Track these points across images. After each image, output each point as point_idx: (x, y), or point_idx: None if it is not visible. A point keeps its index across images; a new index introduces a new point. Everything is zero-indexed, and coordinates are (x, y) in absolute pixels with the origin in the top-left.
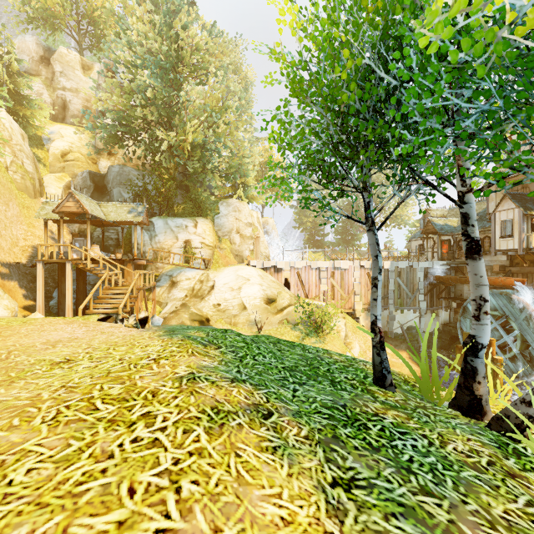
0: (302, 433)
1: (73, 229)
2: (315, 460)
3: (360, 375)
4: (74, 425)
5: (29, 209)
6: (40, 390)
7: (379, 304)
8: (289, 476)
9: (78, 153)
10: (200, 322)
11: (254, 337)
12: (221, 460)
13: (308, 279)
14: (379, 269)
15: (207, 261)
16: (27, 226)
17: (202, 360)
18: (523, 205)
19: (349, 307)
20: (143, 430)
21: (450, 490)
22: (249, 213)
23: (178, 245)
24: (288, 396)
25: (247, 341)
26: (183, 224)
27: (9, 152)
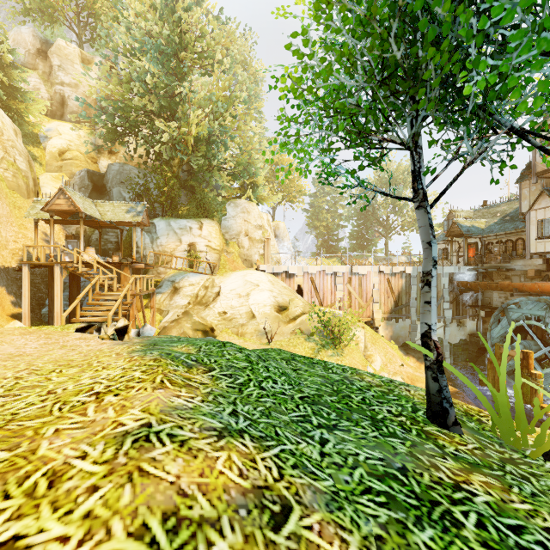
0: None
1: (69, 231)
2: None
3: (407, 407)
4: None
5: (21, 209)
6: None
7: (433, 308)
8: None
9: (77, 151)
10: (204, 332)
11: (261, 352)
12: None
13: (322, 285)
14: (433, 261)
15: (213, 266)
16: (18, 227)
17: (174, 396)
18: None
19: (367, 316)
20: None
21: None
22: (258, 214)
23: (181, 249)
24: (313, 456)
25: (251, 359)
26: (188, 225)
27: None
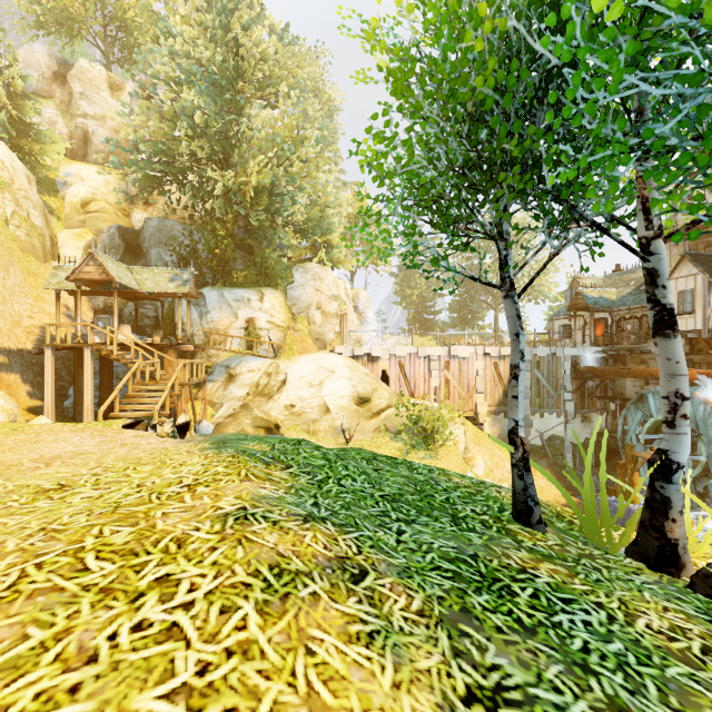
0: (413, 605)
1: (96, 303)
2: (437, 653)
3: (494, 507)
4: (42, 599)
5: (37, 276)
6: (6, 535)
7: (521, 403)
8: (396, 687)
9: (104, 201)
10: (267, 429)
11: (339, 451)
12: (281, 664)
13: (414, 371)
14: (520, 354)
15: (277, 347)
16: (33, 299)
17: (260, 488)
18: (709, 270)
19: (469, 409)
20: (155, 608)
21: (655, 703)
22: (333, 282)
23: (237, 325)
24: (390, 542)
25: (329, 457)
26: (245, 296)
27: (10, 199)
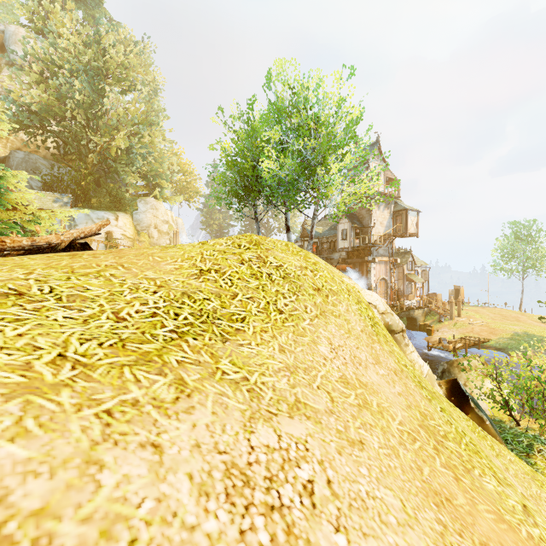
0: None
1: None
2: None
3: None
4: None
5: None
6: None
7: None
8: None
9: None
10: None
11: None
12: None
13: None
14: None
15: None
16: None
17: None
18: (352, 221)
19: None
20: None
21: None
22: (165, 211)
23: (99, 236)
24: None
25: None
26: (105, 216)
27: None
